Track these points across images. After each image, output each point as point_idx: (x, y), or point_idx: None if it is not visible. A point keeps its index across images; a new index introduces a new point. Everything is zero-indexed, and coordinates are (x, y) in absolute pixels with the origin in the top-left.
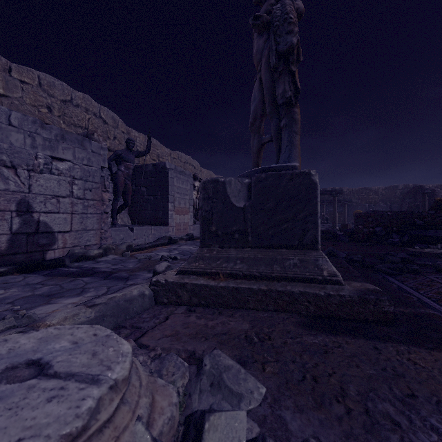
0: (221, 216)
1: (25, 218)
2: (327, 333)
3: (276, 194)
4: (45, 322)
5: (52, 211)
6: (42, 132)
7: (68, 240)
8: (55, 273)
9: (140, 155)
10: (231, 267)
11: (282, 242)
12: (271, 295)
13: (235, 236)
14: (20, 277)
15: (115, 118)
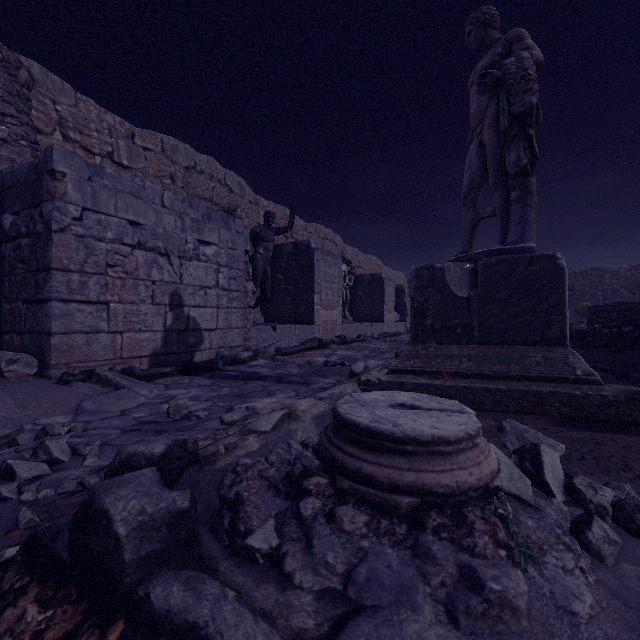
0: (438, 308)
1: (176, 313)
2: (592, 431)
3: (511, 281)
4: (296, 407)
5: (200, 305)
6: (190, 212)
7: (213, 340)
8: (217, 376)
9: (281, 233)
10: (455, 366)
11: (518, 337)
12: (512, 395)
13: (456, 331)
14: (186, 379)
15: (242, 184)
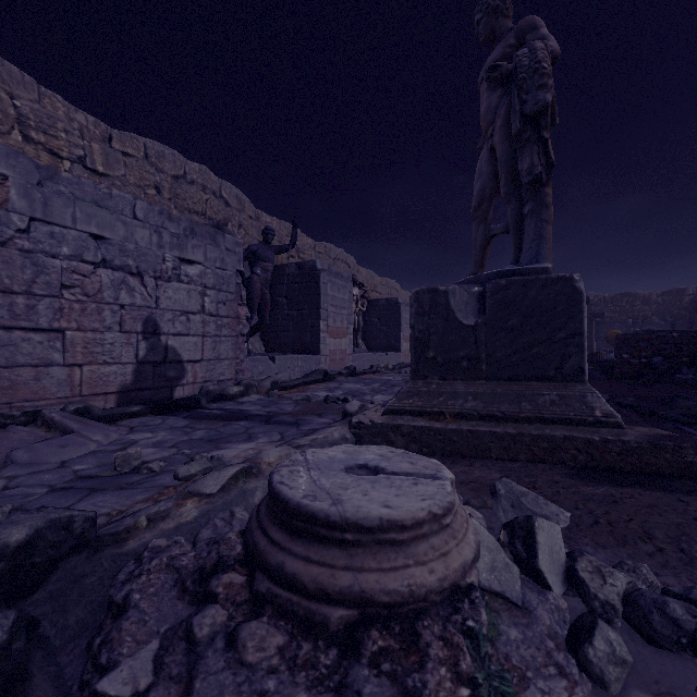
0: (442, 337)
1: (151, 342)
2: (610, 484)
3: (522, 307)
4: (262, 459)
5: (181, 333)
6: (169, 226)
7: (198, 373)
8: (197, 415)
9: (281, 251)
10: (460, 405)
11: (531, 372)
12: (522, 440)
13: (462, 364)
14: (158, 420)
15: (241, 197)
